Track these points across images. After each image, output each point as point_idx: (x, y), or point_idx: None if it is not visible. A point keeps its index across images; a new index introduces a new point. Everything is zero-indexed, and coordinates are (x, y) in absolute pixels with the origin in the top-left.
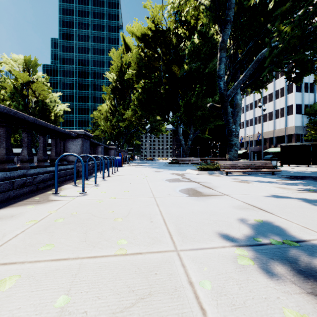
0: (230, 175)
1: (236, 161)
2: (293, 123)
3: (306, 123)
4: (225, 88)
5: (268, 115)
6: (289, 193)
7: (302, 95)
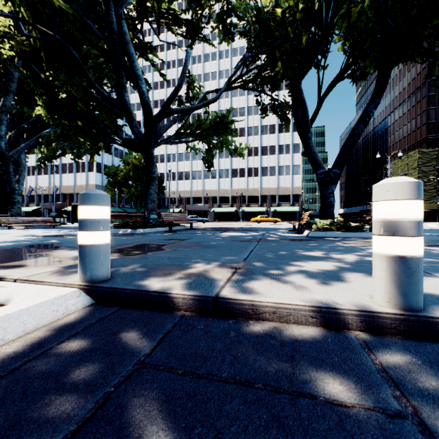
0: (13, 229)
1: (20, 217)
2: (94, 181)
3: (106, 183)
4: (7, 148)
5: (68, 166)
6: (51, 231)
7: (103, 154)
